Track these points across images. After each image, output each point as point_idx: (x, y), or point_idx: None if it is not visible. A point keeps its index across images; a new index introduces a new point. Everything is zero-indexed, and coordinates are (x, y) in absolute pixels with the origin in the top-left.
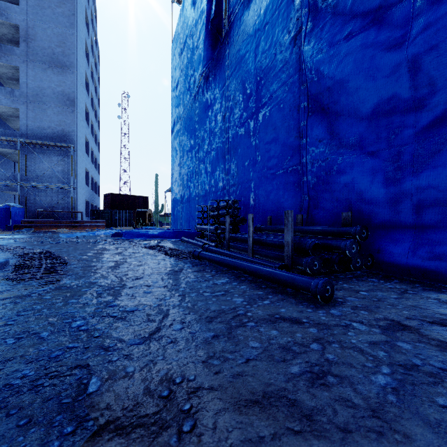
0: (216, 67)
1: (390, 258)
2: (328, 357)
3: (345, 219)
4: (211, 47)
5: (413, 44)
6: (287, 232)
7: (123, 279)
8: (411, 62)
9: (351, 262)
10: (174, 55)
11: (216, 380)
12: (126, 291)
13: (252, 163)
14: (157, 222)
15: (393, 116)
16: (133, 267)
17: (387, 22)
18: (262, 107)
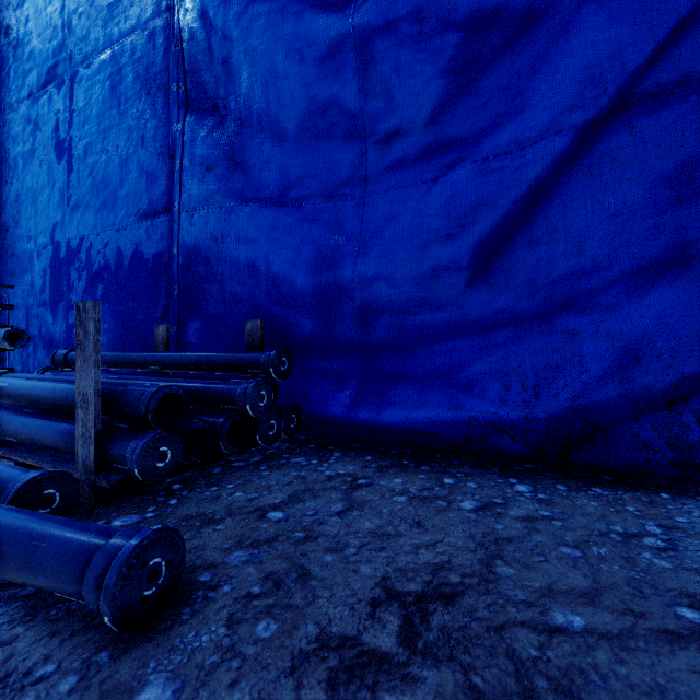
0: None
1: (327, 409)
2: None
3: (252, 335)
4: None
5: (363, 8)
6: (83, 365)
7: None
8: (360, 42)
9: (258, 430)
10: None
11: None
12: None
13: (58, 201)
14: None
15: (332, 142)
16: None
17: None
18: (84, 72)
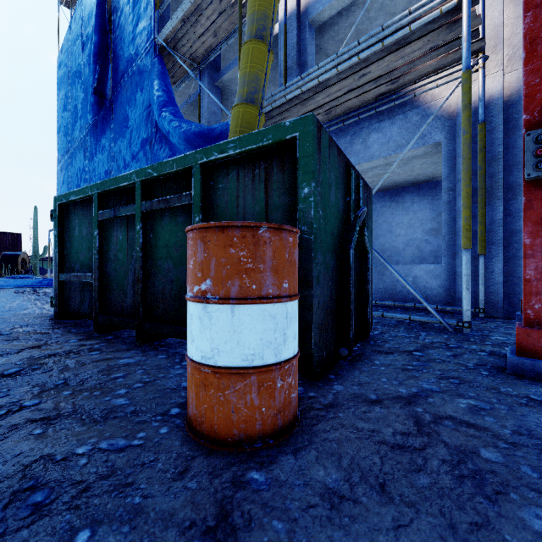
0: (104, 122)
1: None
2: None
3: None
4: (97, 104)
5: None
6: None
7: (0, 305)
8: None
9: None
10: (62, 72)
11: (43, 313)
12: (4, 307)
13: None
14: (37, 269)
15: None
16: (6, 301)
17: None
18: None
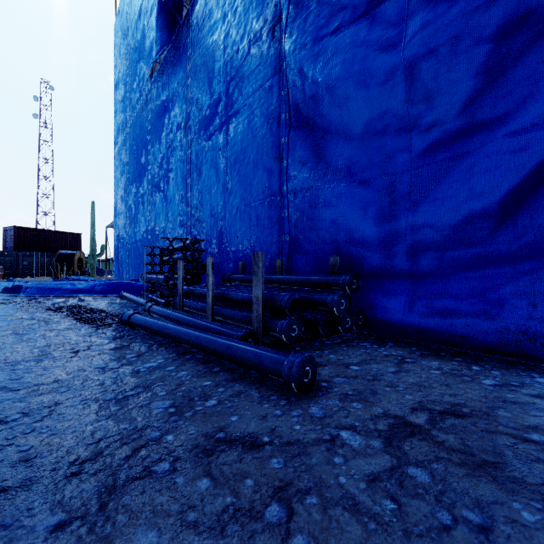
0: (174, 58)
1: (383, 314)
2: (296, 543)
3: (333, 266)
4: (166, 27)
5: (410, 45)
6: (257, 283)
7: None
8: (407, 68)
9: (340, 323)
10: (119, 36)
11: None
12: None
13: (221, 191)
14: (94, 270)
15: (387, 136)
16: None
17: (380, 18)
18: (234, 117)
